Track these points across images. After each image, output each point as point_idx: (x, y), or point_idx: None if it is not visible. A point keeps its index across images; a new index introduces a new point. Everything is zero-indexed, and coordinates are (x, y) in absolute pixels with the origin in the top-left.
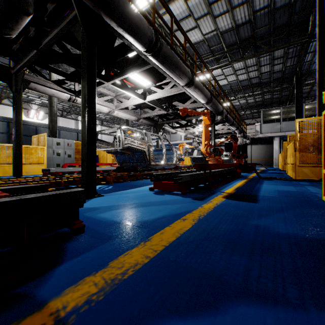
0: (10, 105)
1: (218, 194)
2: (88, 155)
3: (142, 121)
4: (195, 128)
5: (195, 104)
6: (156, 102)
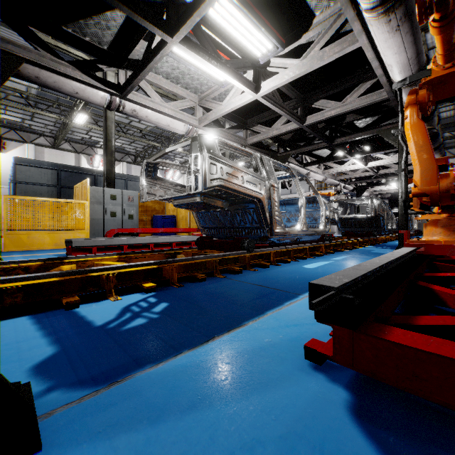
0: (71, 151)
1: None
2: None
3: None
4: (344, 165)
5: (369, 98)
6: (279, 101)
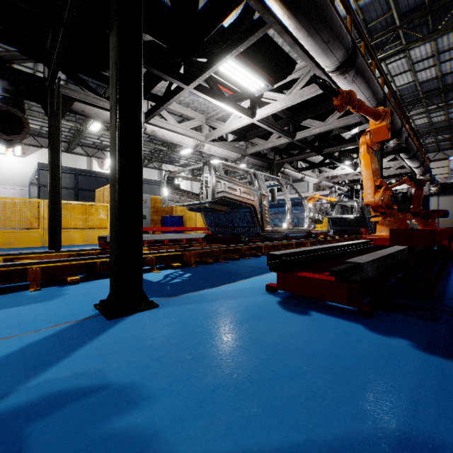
0: (83, 154)
1: None
2: (120, 209)
3: (248, 160)
4: (336, 170)
5: (345, 120)
6: (272, 122)
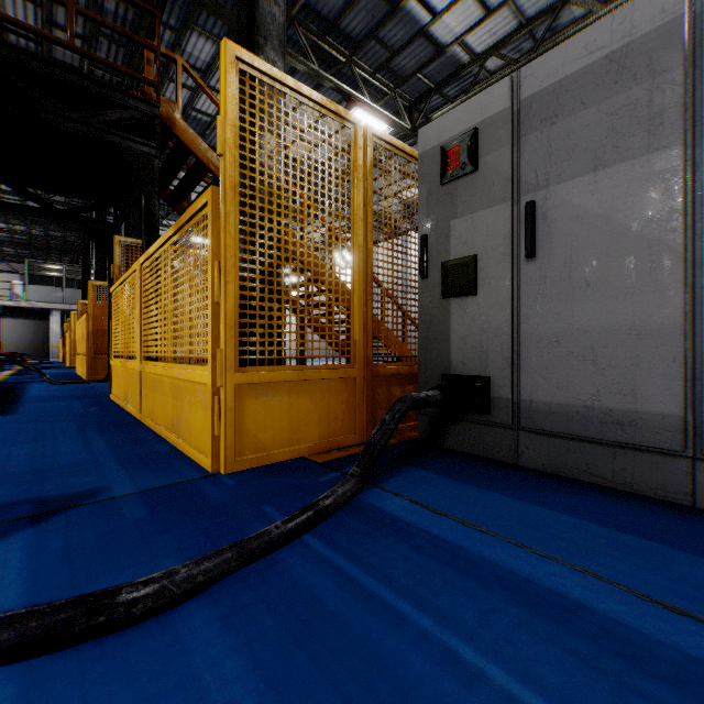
0: None
1: (2, 375)
2: None
3: None
4: None
5: None
6: None
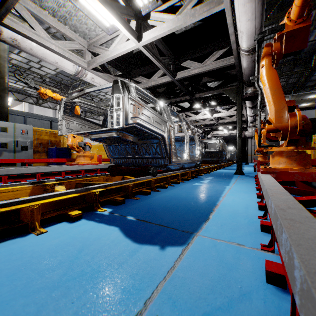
0: None
1: None
2: None
3: None
4: (198, 115)
5: (221, 62)
6: (157, 55)
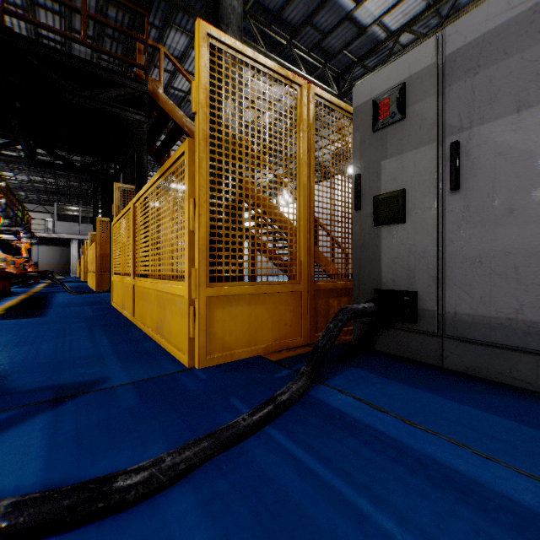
0: None
1: (37, 287)
2: None
3: None
4: None
5: None
6: None
